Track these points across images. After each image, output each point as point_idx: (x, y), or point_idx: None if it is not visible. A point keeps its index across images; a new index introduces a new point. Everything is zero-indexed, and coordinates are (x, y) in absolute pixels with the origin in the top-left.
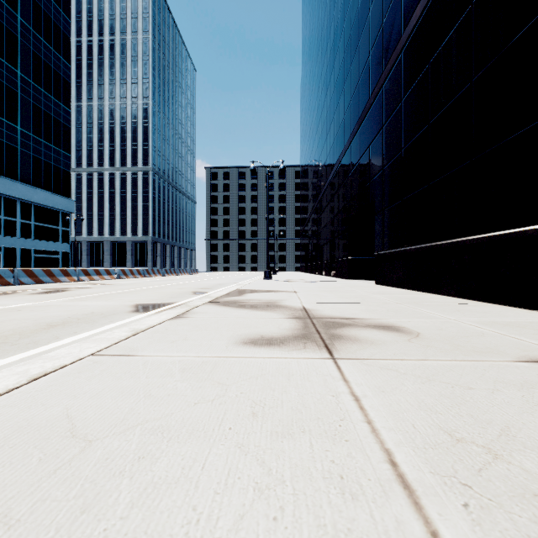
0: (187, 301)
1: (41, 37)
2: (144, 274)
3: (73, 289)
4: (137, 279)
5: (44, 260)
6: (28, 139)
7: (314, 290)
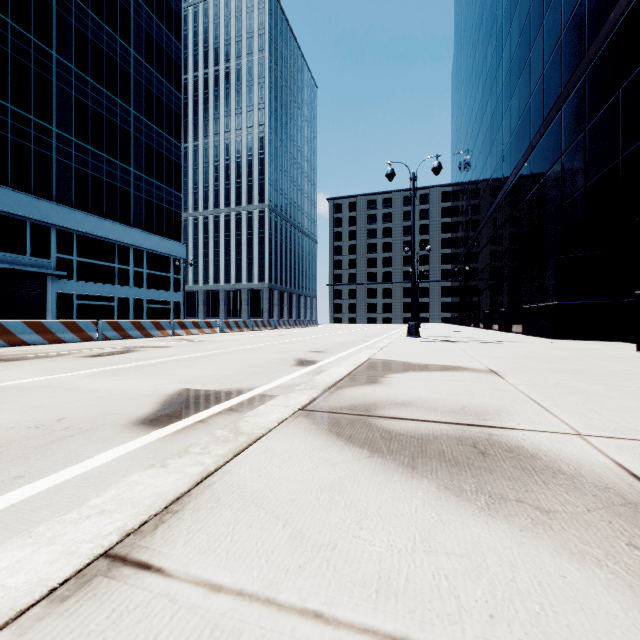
0: (273, 385)
1: (153, 69)
2: (252, 327)
3: (145, 349)
4: (241, 333)
5: (156, 310)
6: (140, 181)
7: (532, 367)
